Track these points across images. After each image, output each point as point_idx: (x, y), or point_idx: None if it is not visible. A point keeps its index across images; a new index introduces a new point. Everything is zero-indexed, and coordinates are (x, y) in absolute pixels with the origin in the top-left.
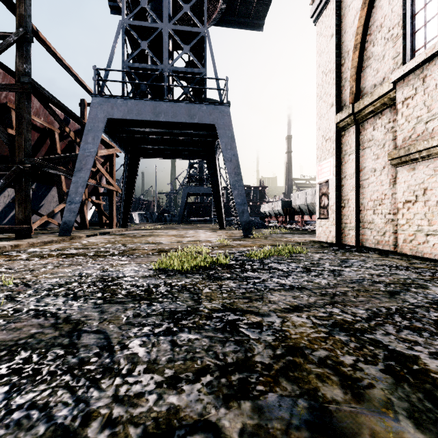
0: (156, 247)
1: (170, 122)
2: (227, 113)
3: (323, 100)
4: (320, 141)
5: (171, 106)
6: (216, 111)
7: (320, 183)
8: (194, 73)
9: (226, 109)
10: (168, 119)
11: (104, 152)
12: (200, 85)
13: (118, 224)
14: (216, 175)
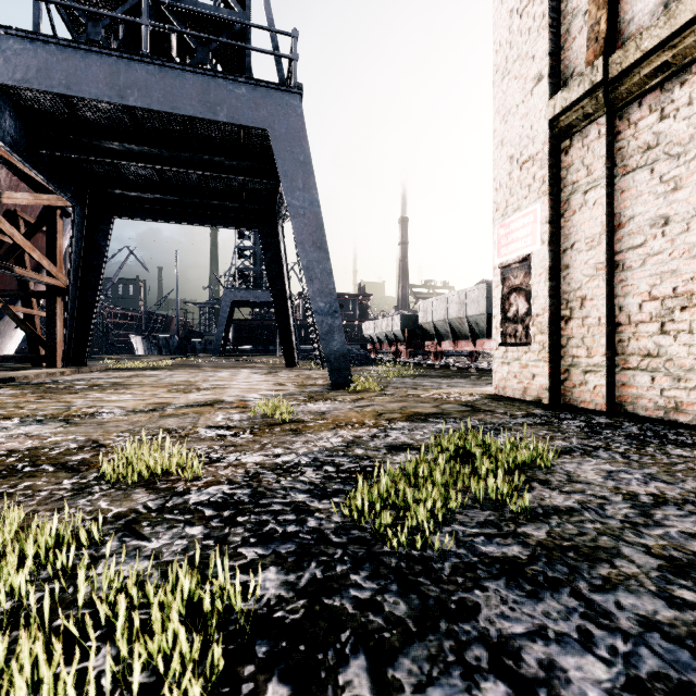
0: (40, 439)
1: (170, 131)
2: (296, 109)
3: (513, 74)
4: (505, 170)
5: (159, 75)
6: (271, 101)
7: (506, 265)
8: (222, 22)
9: (294, 101)
10: (151, 104)
11: (23, 199)
12: (239, 58)
13: (62, 358)
14: (279, 261)
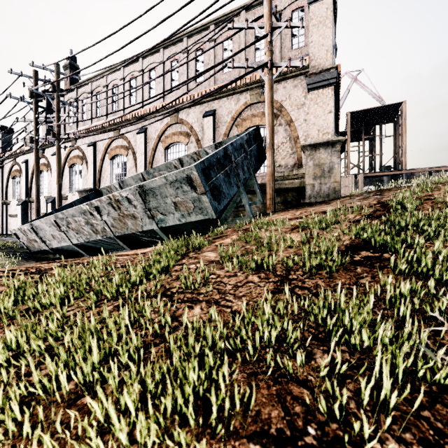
0: None
1: None
2: None
3: None
4: None
5: None
6: None
7: None
8: None
9: None
10: None
11: None
12: None
13: None
14: None
